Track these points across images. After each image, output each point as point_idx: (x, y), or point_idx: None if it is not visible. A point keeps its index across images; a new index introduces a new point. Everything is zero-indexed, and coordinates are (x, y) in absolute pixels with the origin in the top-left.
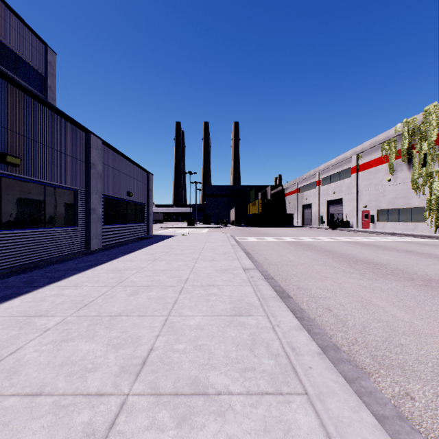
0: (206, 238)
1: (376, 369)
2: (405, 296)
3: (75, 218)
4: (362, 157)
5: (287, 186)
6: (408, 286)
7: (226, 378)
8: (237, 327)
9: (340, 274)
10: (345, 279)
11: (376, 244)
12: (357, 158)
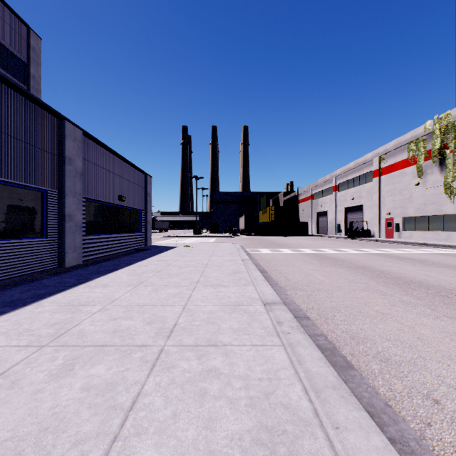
0: (212, 250)
1: None
2: None
3: (43, 227)
4: (385, 159)
5: (300, 193)
6: None
7: None
8: None
9: (401, 307)
10: (414, 317)
11: (413, 257)
12: (379, 160)
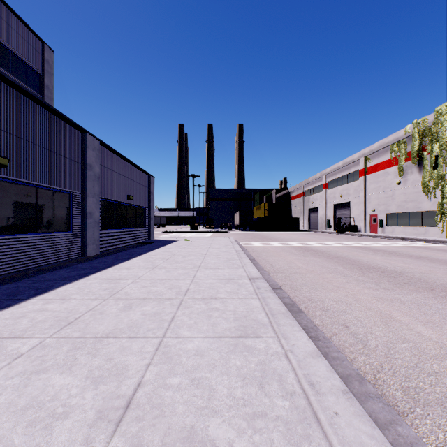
0: (209, 243)
1: (410, 406)
2: (428, 310)
3: (70, 223)
4: (370, 159)
5: (292, 190)
6: (429, 297)
7: (229, 430)
8: (243, 353)
9: (353, 284)
10: (359, 289)
11: (387, 250)
12: (365, 160)
